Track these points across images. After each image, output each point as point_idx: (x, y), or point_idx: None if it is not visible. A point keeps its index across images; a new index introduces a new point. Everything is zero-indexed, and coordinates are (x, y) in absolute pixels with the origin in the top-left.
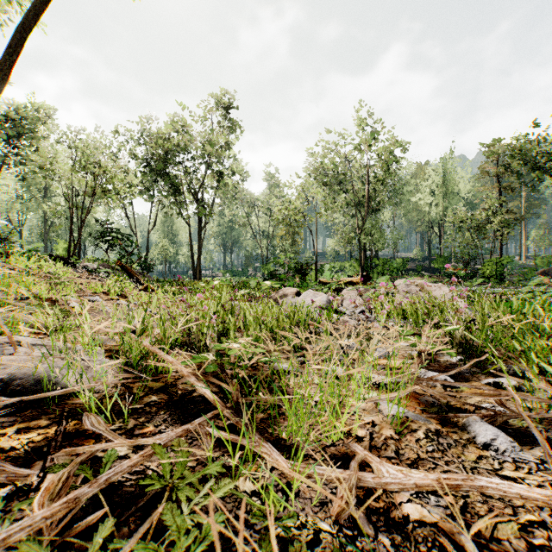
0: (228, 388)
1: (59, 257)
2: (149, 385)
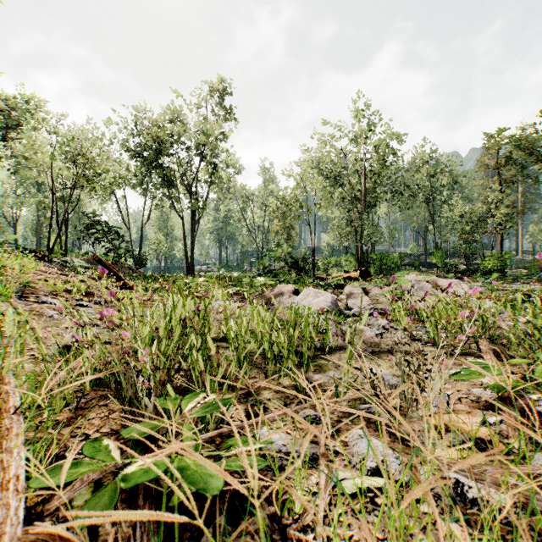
0: None
1: (31, 250)
2: None
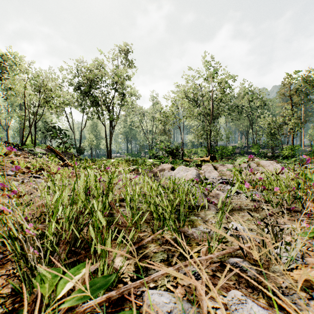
0: None
1: (10, 143)
2: None
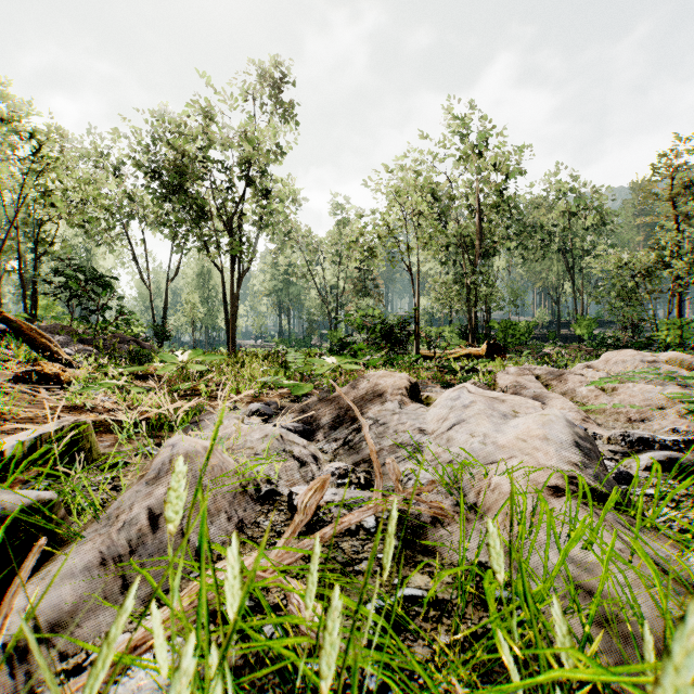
0: None
1: None
2: None
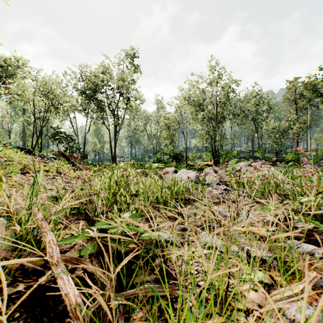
0: (103, 278)
1: (23, 148)
2: (26, 266)
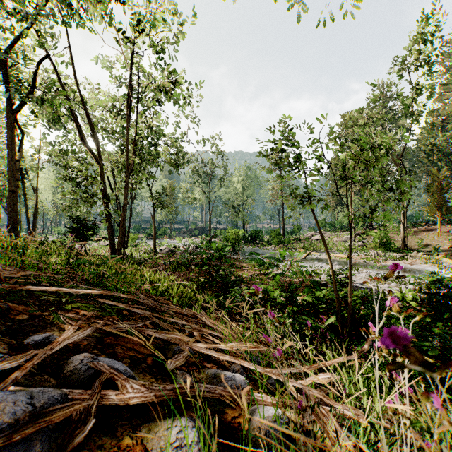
0: None
1: None
2: None
